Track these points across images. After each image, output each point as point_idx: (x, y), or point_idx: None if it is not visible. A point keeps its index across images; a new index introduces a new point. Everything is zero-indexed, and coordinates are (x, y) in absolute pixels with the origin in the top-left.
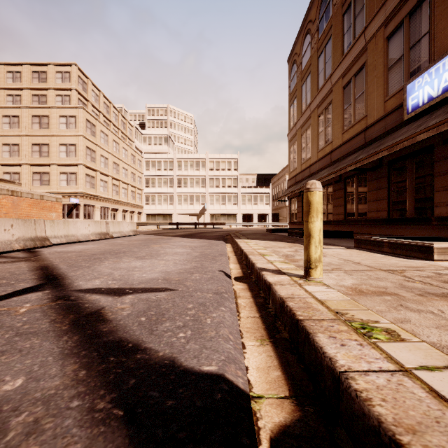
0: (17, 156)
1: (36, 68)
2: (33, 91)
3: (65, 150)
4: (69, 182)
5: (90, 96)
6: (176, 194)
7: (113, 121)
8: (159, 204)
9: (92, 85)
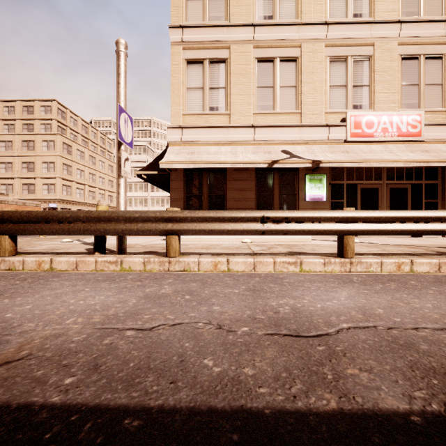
0: (11, 171)
1: (26, 103)
2: (23, 121)
3: (46, 166)
4: (50, 191)
5: (69, 122)
6: (150, 197)
7: (91, 139)
8: (135, 206)
9: (70, 113)
